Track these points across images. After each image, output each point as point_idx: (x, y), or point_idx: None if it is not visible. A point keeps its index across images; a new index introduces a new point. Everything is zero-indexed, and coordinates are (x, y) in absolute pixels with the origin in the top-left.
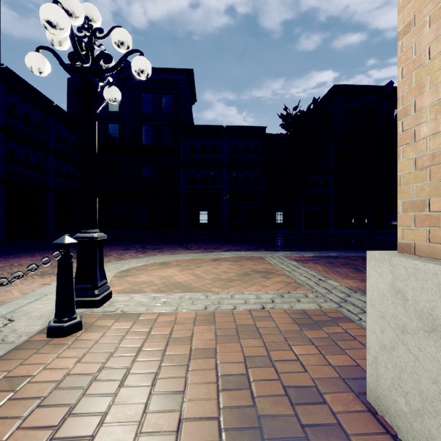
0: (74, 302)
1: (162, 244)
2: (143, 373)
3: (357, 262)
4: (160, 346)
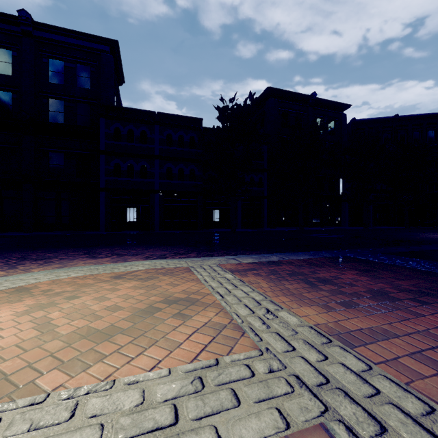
0: None
1: (60, 251)
2: None
3: (304, 270)
4: None
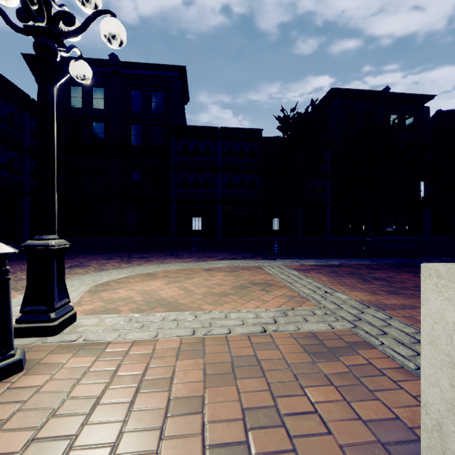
0: (10, 334)
1: (151, 253)
2: (95, 444)
3: (362, 271)
4: (127, 394)
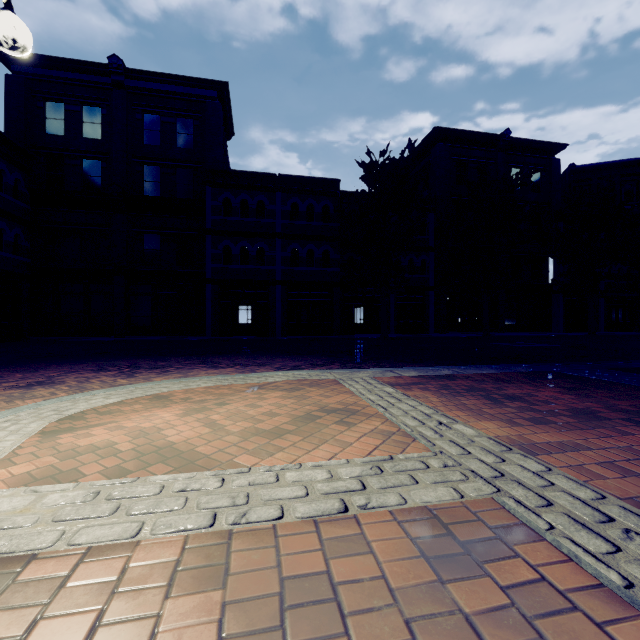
0: None
1: (171, 360)
2: None
3: (487, 385)
4: None
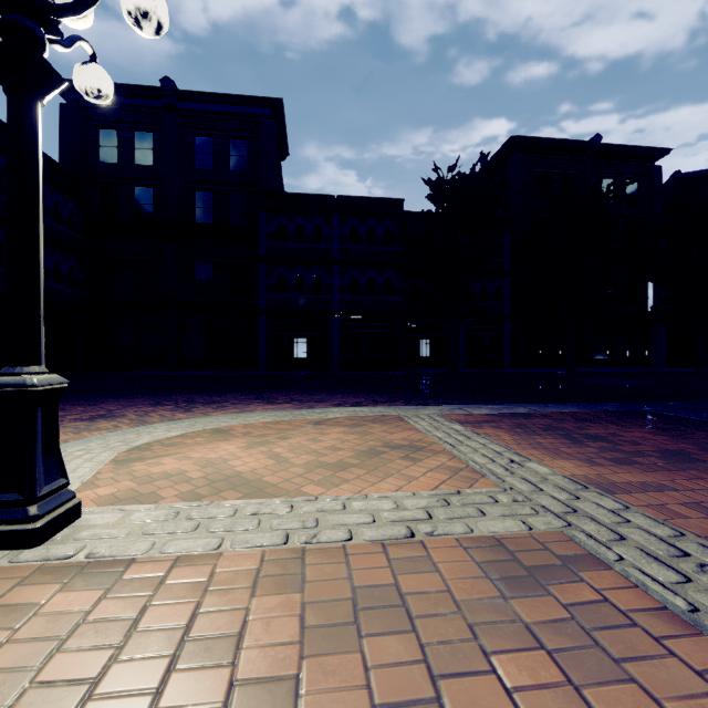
0: None
1: (226, 395)
2: None
3: (567, 425)
4: (151, 672)
